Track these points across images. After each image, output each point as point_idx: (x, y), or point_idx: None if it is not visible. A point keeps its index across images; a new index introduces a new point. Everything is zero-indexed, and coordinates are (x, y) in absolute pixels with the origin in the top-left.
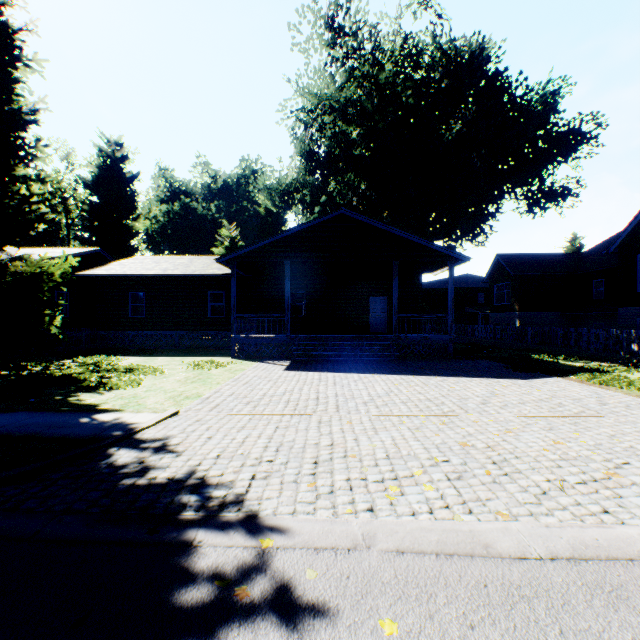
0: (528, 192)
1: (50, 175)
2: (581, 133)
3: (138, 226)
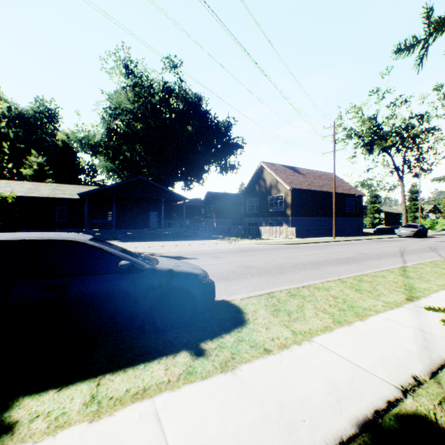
0: (221, 164)
1: None
2: (238, 144)
3: None
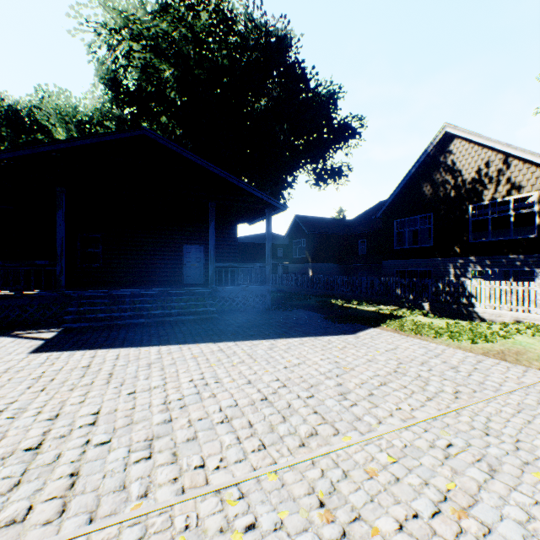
0: (316, 169)
1: None
2: (351, 129)
3: None
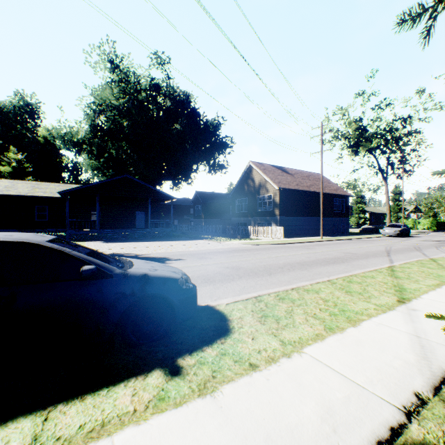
0: (209, 163)
1: None
2: (227, 144)
3: None
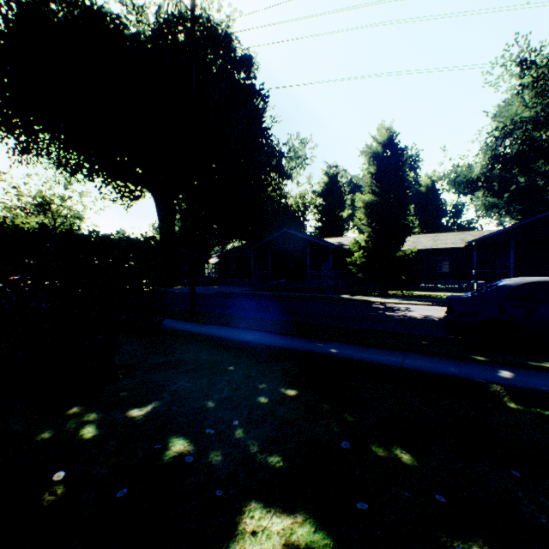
0: None
1: (301, 193)
2: None
3: (343, 215)
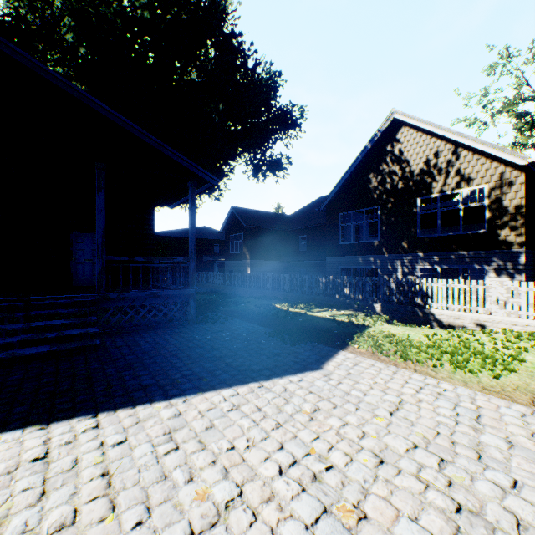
0: (255, 159)
1: None
2: (291, 119)
3: None
